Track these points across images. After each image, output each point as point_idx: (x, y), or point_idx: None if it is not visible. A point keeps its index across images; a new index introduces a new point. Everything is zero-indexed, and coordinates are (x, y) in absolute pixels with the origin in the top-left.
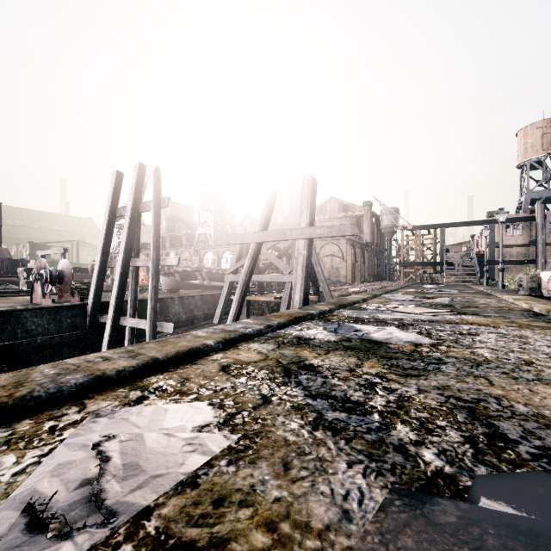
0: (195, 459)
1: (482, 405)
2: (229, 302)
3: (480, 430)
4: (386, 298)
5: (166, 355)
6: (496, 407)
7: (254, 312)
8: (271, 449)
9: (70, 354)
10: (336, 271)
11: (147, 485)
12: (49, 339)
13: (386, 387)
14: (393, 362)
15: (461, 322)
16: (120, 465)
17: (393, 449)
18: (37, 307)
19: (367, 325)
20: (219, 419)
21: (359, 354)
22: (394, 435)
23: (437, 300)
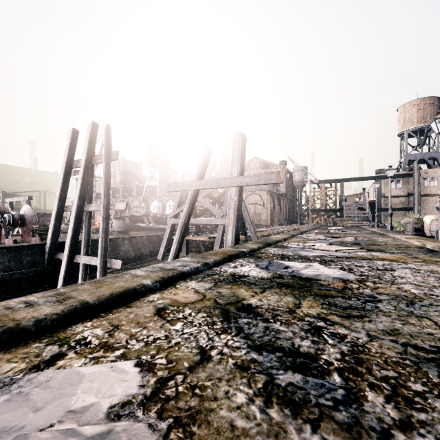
0: None
1: None
2: (171, 241)
3: None
4: (302, 237)
5: (98, 299)
6: None
7: (192, 249)
8: None
9: (29, 288)
10: (258, 216)
11: None
12: (9, 275)
13: (334, 333)
14: (330, 301)
15: (373, 258)
16: None
17: None
18: None
19: (294, 262)
20: (146, 390)
21: (294, 292)
22: (369, 411)
23: (345, 239)
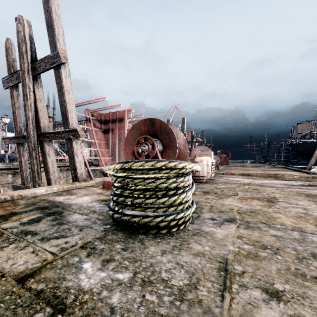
0: None
1: None
2: None
3: None
4: None
5: None
6: None
7: None
8: None
9: None
10: None
11: None
12: None
13: None
14: None
15: None
16: None
17: None
18: None
19: None
20: None
21: None
22: None
23: None
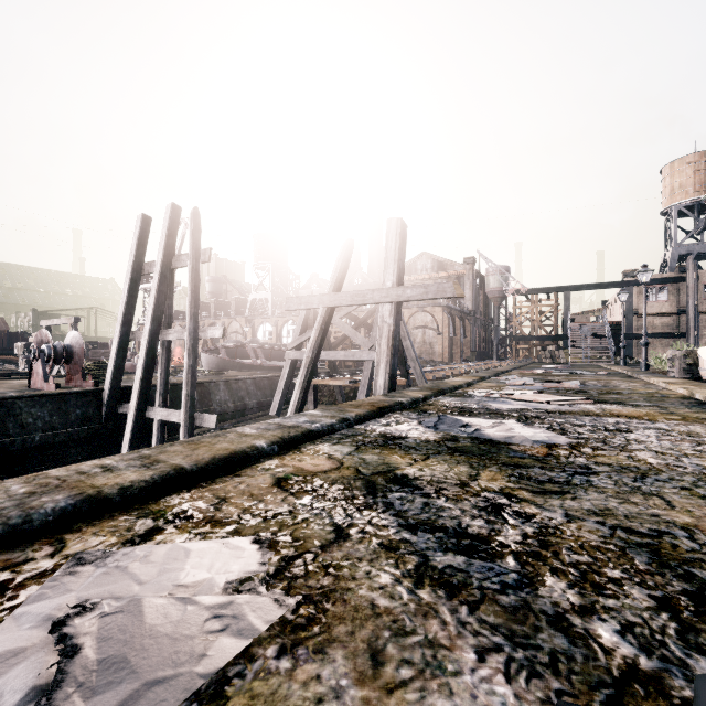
0: (225, 645)
1: (667, 541)
2: (291, 387)
3: (677, 585)
4: (496, 381)
5: (196, 463)
6: (689, 545)
7: (323, 399)
8: (350, 624)
9: (79, 456)
10: (429, 347)
11: (137, 702)
12: (51, 436)
13: (519, 512)
14: (522, 472)
15: (604, 413)
16: (93, 662)
17: (548, 623)
18: (35, 394)
19: (477, 418)
20: (269, 568)
21: (471, 459)
22: (544, 595)
23: (565, 385)
